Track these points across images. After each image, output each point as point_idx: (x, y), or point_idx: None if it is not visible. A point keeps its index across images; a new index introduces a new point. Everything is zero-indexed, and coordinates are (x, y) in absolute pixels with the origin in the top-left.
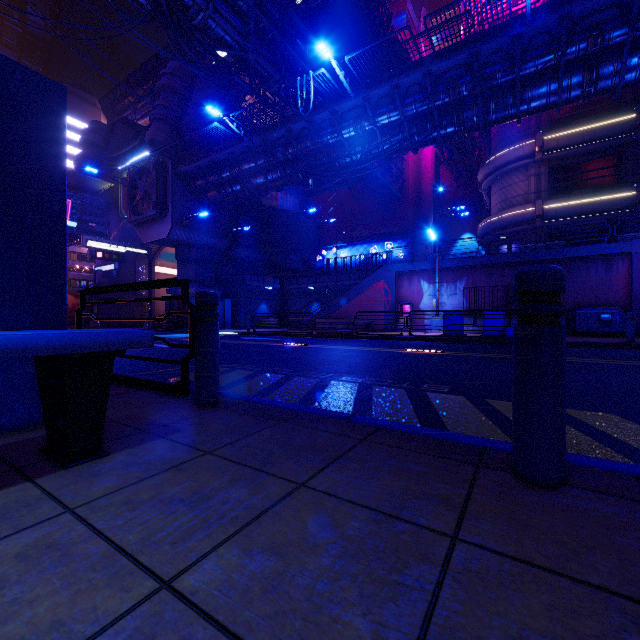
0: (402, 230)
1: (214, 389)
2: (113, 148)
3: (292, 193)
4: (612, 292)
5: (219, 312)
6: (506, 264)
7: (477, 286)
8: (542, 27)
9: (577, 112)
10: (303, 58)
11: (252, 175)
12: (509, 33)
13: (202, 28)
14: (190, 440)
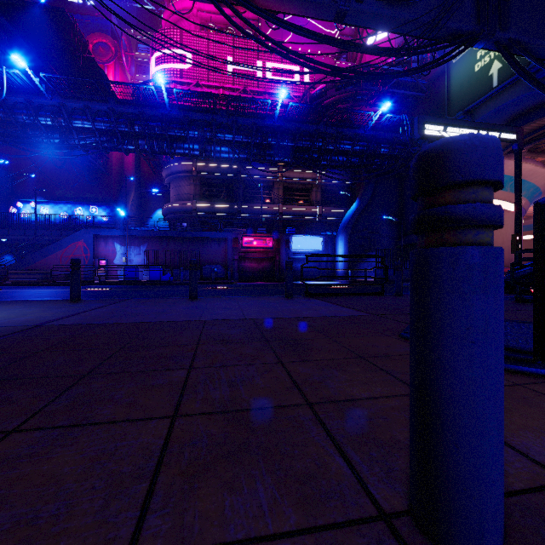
0: (107, 198)
1: None
2: None
3: None
4: (221, 257)
5: None
6: (171, 237)
7: (154, 250)
8: (177, 116)
9: None
10: None
11: None
12: (160, 111)
13: None
14: None
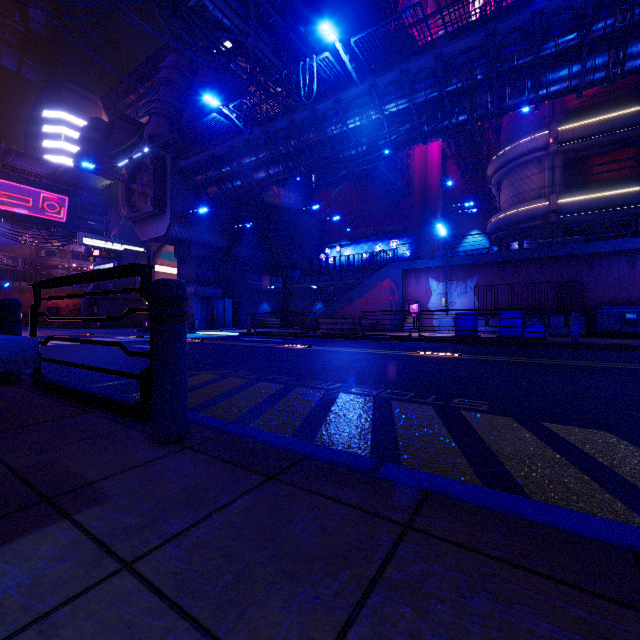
0: (408, 227)
1: (179, 417)
2: (113, 145)
3: (295, 190)
4: (636, 290)
5: (219, 312)
6: (520, 261)
7: (489, 284)
8: (565, 2)
9: (594, 101)
10: (306, 45)
11: (253, 169)
12: (529, 9)
13: (199, 10)
14: (110, 525)
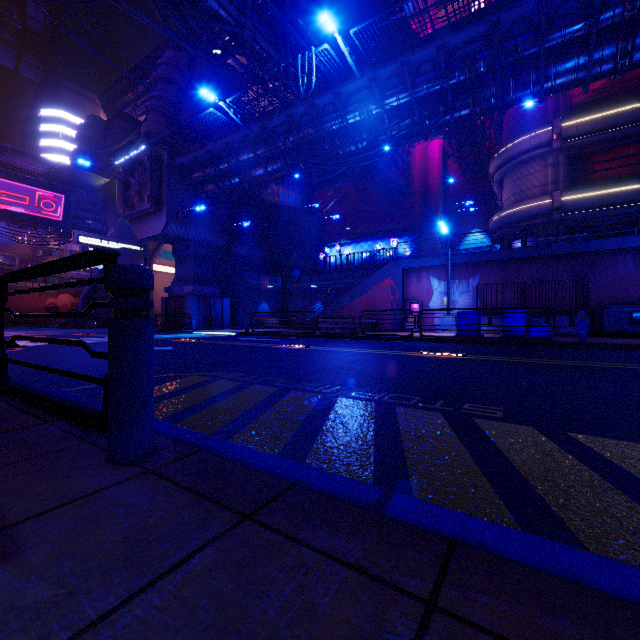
0: (408, 226)
1: (141, 432)
2: (110, 143)
3: (294, 189)
4: None
5: (217, 311)
6: (524, 259)
7: (492, 283)
8: None
9: (598, 97)
10: (305, 39)
11: (251, 166)
12: None
13: (194, 0)
14: (4, 603)
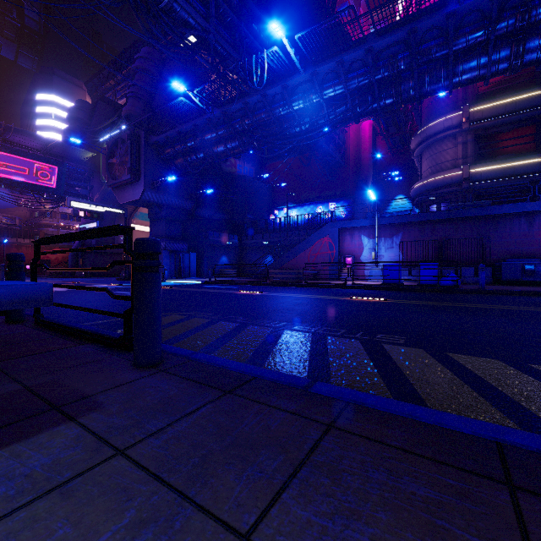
0: (344, 192)
1: (155, 347)
2: (95, 123)
3: (249, 161)
4: (534, 245)
5: (185, 263)
6: (438, 221)
7: (412, 240)
8: (474, 5)
9: (500, 87)
10: (258, 40)
11: (214, 144)
12: (444, 11)
13: (168, 11)
14: (105, 425)
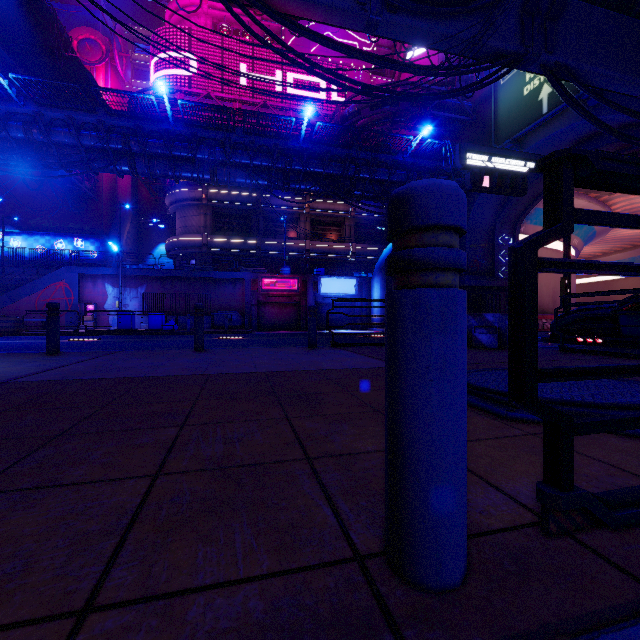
0: (96, 229)
1: None
2: None
3: None
4: (236, 302)
5: None
6: (176, 278)
7: (154, 292)
8: (182, 132)
9: None
10: None
11: None
12: (162, 126)
13: None
14: None
